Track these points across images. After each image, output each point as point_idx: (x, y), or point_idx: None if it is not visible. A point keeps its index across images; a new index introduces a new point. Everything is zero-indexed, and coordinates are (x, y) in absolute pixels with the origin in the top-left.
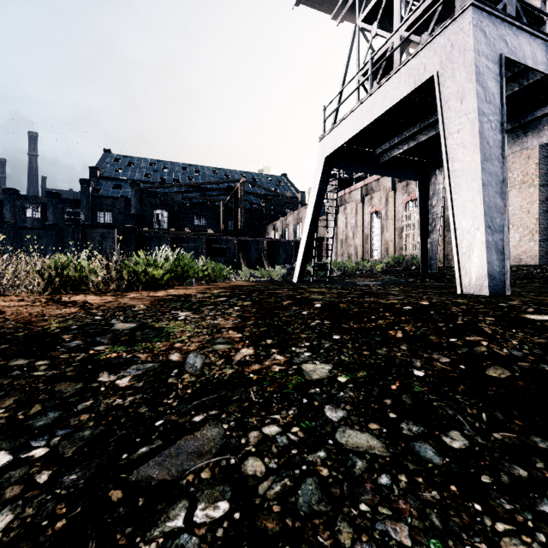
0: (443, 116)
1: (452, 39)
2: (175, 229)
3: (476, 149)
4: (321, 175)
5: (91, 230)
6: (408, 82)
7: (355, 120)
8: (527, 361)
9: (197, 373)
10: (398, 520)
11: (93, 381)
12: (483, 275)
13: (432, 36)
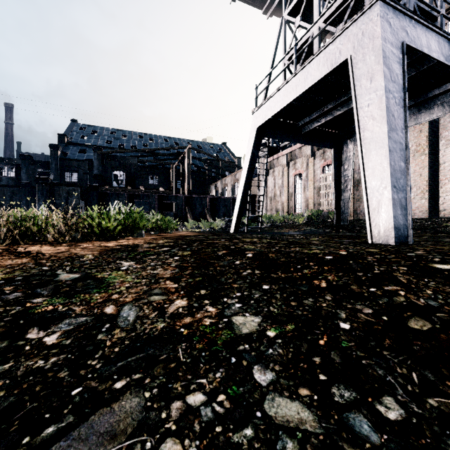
0: (355, 92)
1: (363, 28)
2: (131, 187)
3: (383, 120)
4: (254, 142)
5: (58, 188)
6: (326, 64)
7: (282, 96)
8: (444, 312)
9: (128, 328)
10: None
11: (20, 338)
12: (390, 227)
13: (346, 26)
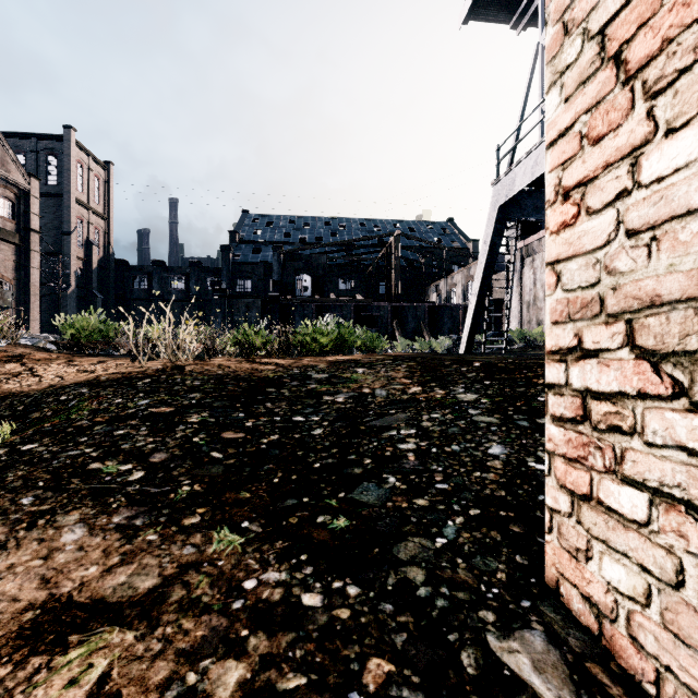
0: None
1: None
2: (319, 295)
3: None
4: (493, 227)
5: (236, 301)
6: None
7: (535, 162)
8: None
9: (385, 397)
10: (495, 435)
11: (321, 399)
12: None
13: None
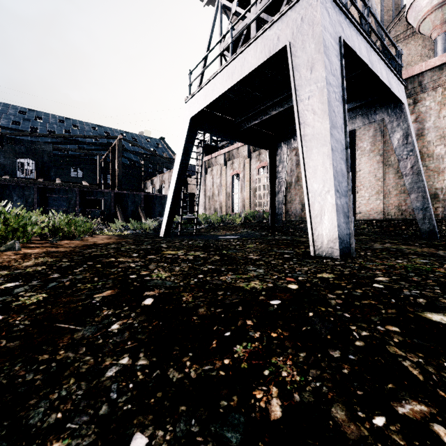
0: (295, 83)
1: (302, 13)
2: (44, 179)
3: (325, 115)
4: (187, 134)
5: None
6: (263, 51)
7: (217, 84)
8: None
9: None
10: None
11: None
12: (334, 238)
13: (285, 9)
